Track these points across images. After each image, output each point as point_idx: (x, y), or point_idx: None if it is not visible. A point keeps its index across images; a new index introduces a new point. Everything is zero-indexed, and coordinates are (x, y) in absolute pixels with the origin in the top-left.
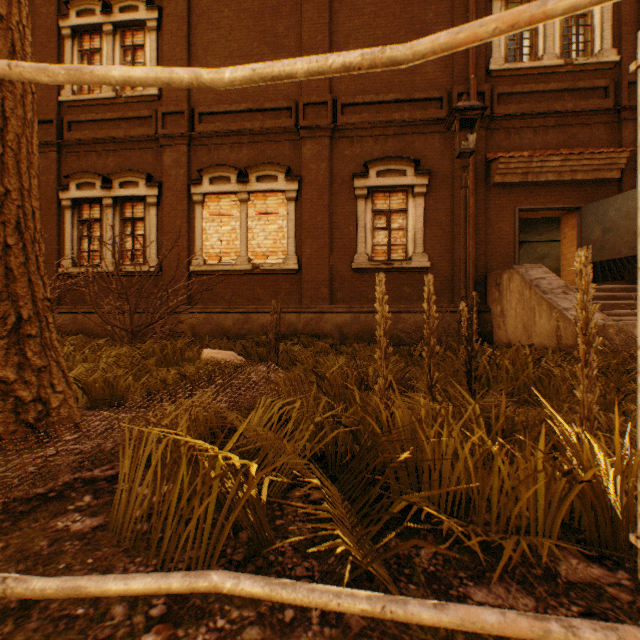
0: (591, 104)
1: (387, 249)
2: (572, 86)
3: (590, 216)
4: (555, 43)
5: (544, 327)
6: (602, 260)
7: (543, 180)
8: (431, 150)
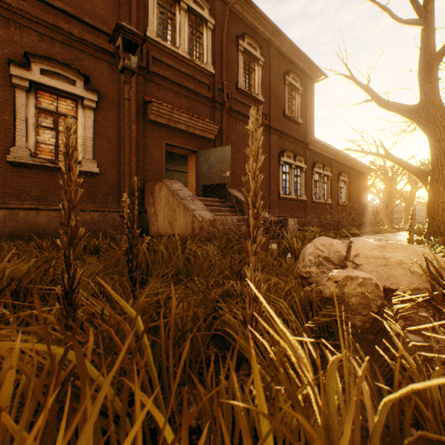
0: (203, 92)
1: (55, 149)
2: (194, 76)
3: (203, 157)
4: (186, 44)
5: (182, 222)
6: (208, 184)
7: (179, 128)
8: (101, 74)
